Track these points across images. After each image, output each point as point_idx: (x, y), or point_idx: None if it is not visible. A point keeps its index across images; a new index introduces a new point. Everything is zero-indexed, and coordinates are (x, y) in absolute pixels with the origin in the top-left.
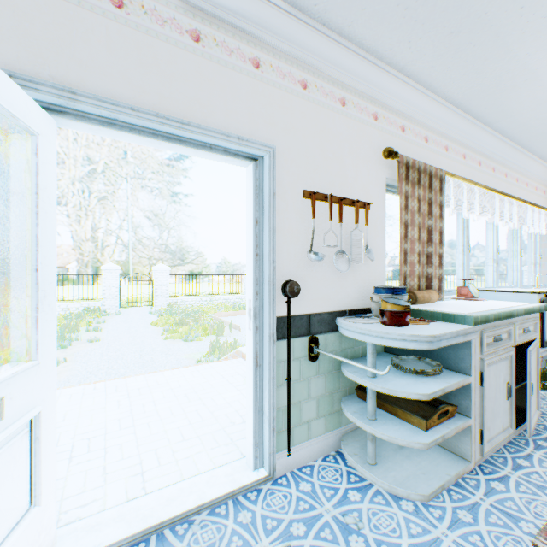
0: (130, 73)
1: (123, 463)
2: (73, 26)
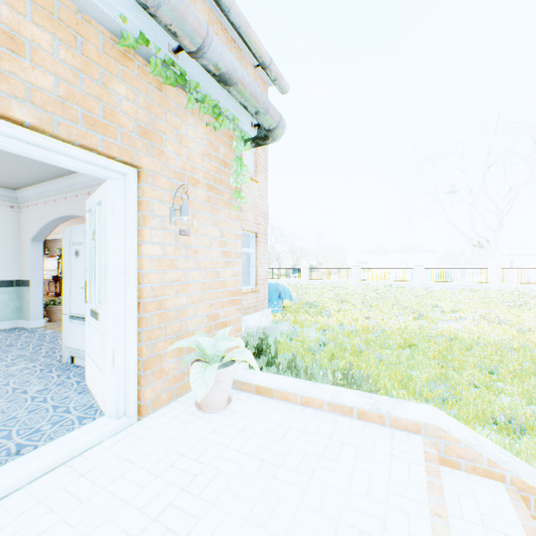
0: None
1: (116, 471)
2: None
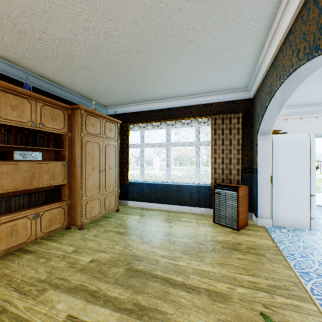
0: (318, 128)
1: None
2: (308, 124)
